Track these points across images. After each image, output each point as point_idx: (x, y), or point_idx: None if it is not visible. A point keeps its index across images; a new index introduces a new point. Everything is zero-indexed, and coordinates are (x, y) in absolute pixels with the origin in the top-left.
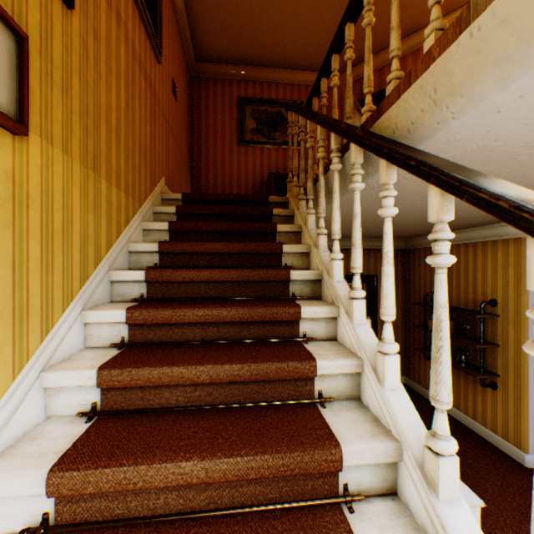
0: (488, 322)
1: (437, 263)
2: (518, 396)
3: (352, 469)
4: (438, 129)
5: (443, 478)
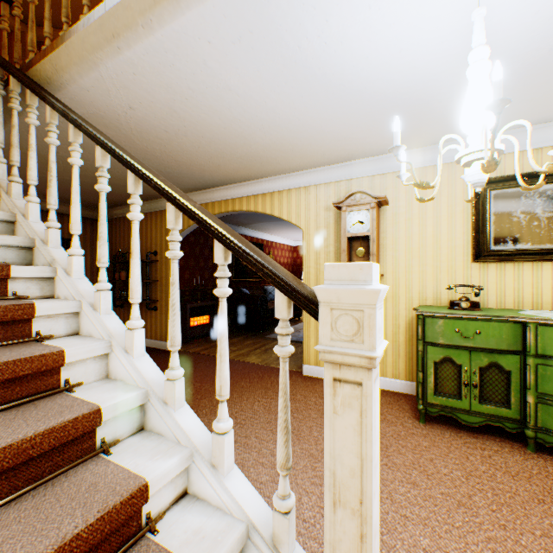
0: (154, 267)
1: (50, 141)
2: (168, 309)
3: (1, 251)
4: (64, 88)
5: (53, 238)
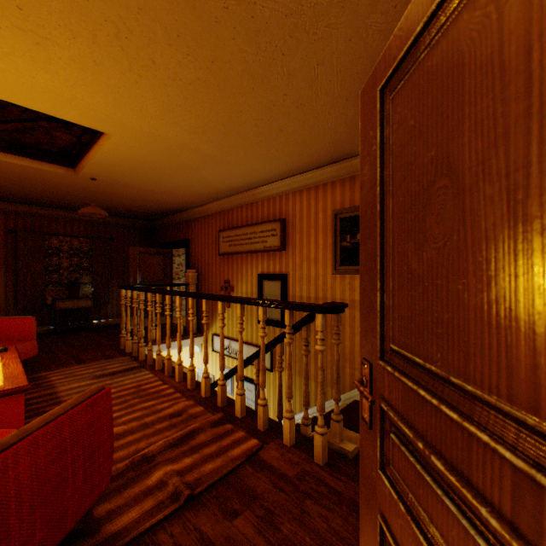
0: None
1: None
2: None
3: None
4: None
5: None
